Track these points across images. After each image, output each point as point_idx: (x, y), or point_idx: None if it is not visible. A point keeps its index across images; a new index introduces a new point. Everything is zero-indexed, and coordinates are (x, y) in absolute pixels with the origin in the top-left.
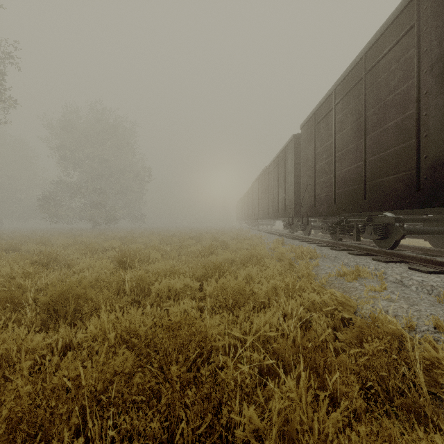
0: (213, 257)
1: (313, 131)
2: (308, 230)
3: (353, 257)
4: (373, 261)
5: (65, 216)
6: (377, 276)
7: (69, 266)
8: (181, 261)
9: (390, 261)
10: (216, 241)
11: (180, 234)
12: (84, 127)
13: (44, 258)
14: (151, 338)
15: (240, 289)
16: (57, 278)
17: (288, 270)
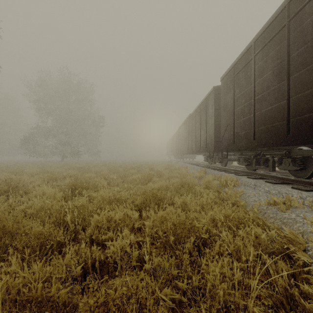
0: (150, 184)
1: (233, 81)
2: (225, 162)
3: (272, 185)
4: (294, 190)
5: (41, 152)
6: (306, 205)
7: (27, 193)
8: (124, 187)
9: (311, 190)
10: (153, 170)
11: (125, 165)
12: (55, 86)
13: (7, 186)
14: (73, 303)
15: (180, 223)
16: (6, 207)
17: (217, 197)
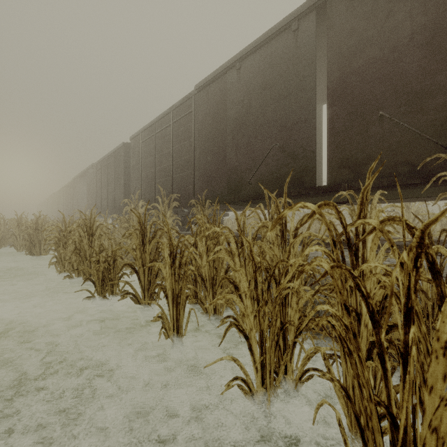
0: None
1: (66, 191)
2: None
3: None
4: None
5: None
6: None
7: None
8: None
9: None
10: None
11: None
12: None
13: None
14: None
15: None
16: None
17: None
